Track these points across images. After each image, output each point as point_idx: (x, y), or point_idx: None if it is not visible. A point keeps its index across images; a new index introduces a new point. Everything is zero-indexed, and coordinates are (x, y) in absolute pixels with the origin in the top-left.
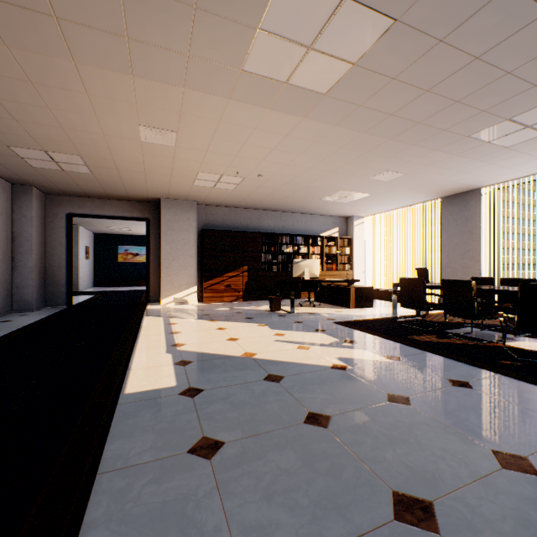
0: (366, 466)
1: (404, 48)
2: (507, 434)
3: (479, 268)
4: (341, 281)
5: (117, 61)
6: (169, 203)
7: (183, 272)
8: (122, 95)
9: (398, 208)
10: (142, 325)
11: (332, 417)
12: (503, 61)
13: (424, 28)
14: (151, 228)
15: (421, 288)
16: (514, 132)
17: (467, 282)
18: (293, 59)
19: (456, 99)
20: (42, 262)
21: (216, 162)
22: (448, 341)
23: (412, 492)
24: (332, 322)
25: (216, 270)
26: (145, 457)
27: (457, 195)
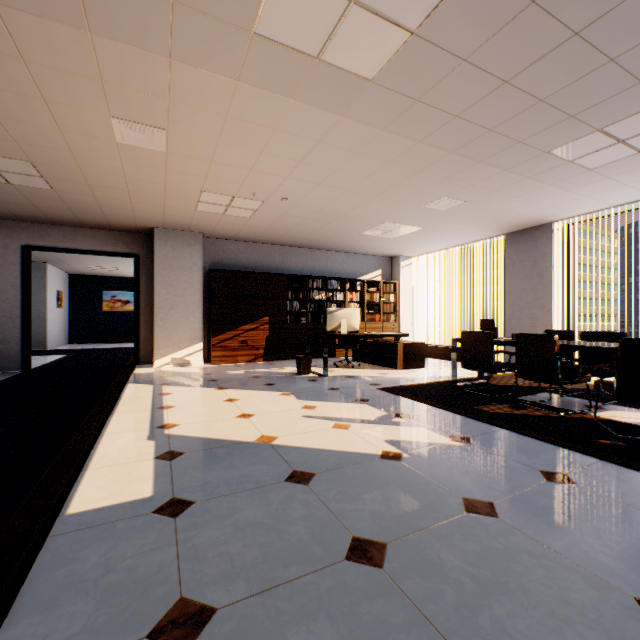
0: None
1: (483, 10)
2: None
3: (550, 319)
4: (386, 335)
5: (63, 4)
6: (165, 234)
7: (184, 324)
8: (79, 65)
9: (453, 246)
10: (121, 396)
11: (389, 545)
12: (608, 41)
13: None
14: (141, 267)
15: (489, 344)
16: (603, 148)
17: (549, 336)
18: (328, 18)
19: (541, 97)
20: None
21: (224, 178)
22: (525, 412)
23: None
24: (377, 388)
25: (227, 322)
26: None
27: (524, 231)
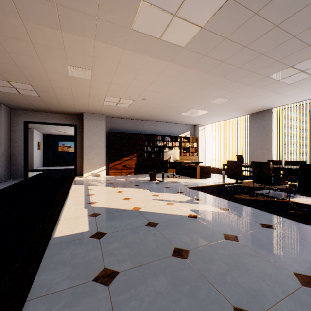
0: (214, 287)
1: (233, 17)
2: (301, 260)
3: (271, 155)
4: (191, 163)
5: (50, 20)
6: (88, 115)
7: (97, 157)
8: (55, 44)
9: (224, 120)
10: (70, 190)
11: (190, 251)
12: (291, 28)
13: (246, 4)
14: (77, 131)
15: (239, 166)
16: (294, 74)
17: (267, 163)
18: (164, 22)
19: (262, 52)
20: (8, 151)
21: (116, 90)
22: (256, 198)
23: (246, 307)
24: (187, 187)
25: (117, 156)
26: (62, 286)
27: (258, 113)
